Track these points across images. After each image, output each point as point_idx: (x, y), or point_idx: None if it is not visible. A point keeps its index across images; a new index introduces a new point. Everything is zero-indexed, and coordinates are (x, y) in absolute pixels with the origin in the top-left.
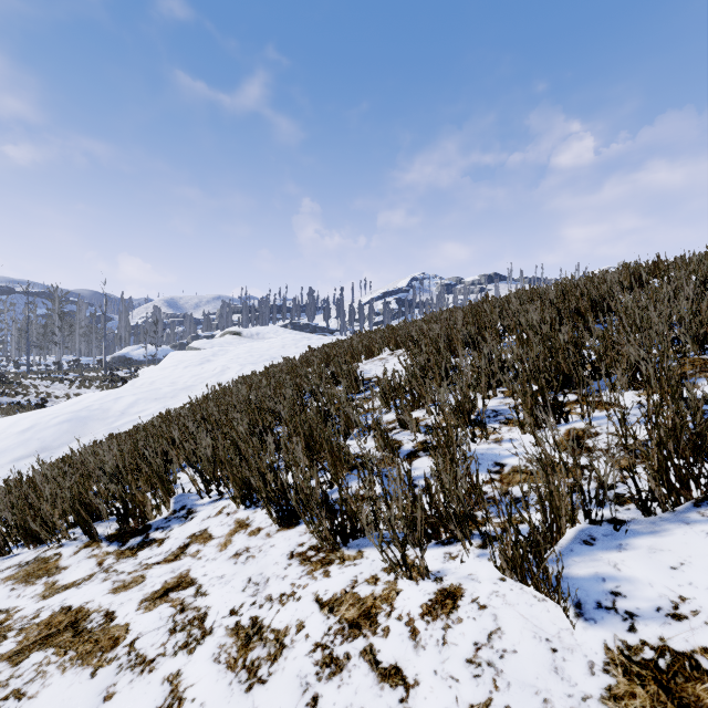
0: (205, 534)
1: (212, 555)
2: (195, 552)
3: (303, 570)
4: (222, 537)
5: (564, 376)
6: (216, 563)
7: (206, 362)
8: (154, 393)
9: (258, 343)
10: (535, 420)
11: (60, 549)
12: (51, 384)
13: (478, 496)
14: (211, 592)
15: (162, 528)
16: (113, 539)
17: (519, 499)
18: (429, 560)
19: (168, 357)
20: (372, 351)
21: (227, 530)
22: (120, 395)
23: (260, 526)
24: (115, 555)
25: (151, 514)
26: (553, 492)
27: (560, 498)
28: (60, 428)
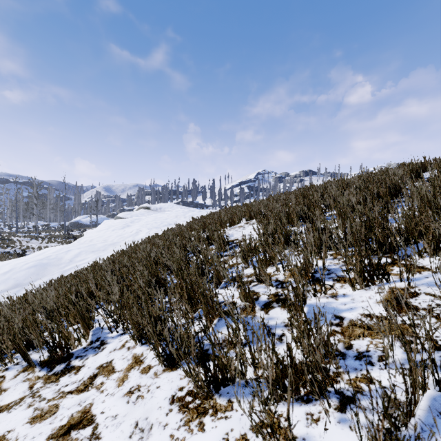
0: (109, 367)
1: (112, 390)
2: (99, 384)
3: (181, 418)
4: (122, 371)
5: (379, 244)
6: (113, 399)
7: (126, 226)
8: (92, 247)
9: (160, 214)
10: (363, 280)
11: (5, 372)
12: (30, 240)
13: (328, 352)
14: (104, 436)
15: (80, 356)
16: (44, 365)
17: (362, 354)
18: (293, 421)
19: (102, 224)
20: (234, 221)
21: (126, 364)
22: (69, 249)
23: (150, 363)
24: (43, 380)
25: (73, 345)
26: (411, 367)
27: (415, 370)
28: (28, 271)
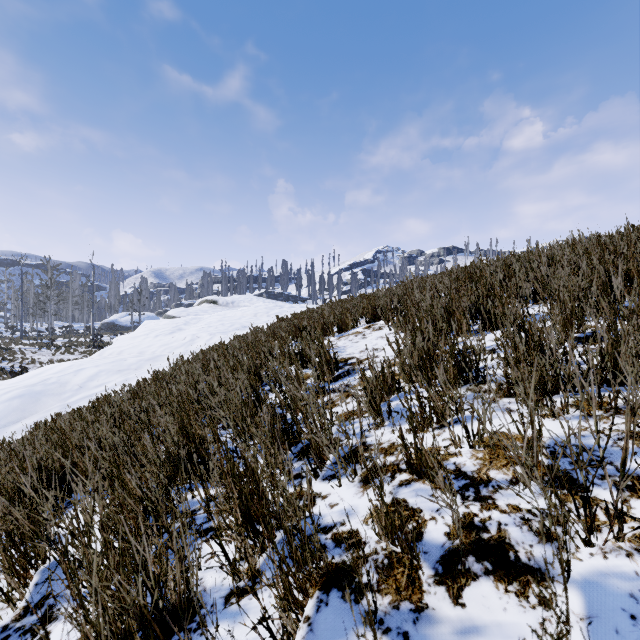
0: None
1: None
2: None
3: None
4: None
5: None
6: None
7: (177, 331)
8: (118, 364)
9: (231, 311)
10: None
11: None
12: (38, 350)
13: None
14: None
15: None
16: None
17: None
18: None
19: (141, 326)
20: (345, 323)
21: None
22: (82, 367)
23: None
24: None
25: None
26: None
27: None
28: (9, 405)
